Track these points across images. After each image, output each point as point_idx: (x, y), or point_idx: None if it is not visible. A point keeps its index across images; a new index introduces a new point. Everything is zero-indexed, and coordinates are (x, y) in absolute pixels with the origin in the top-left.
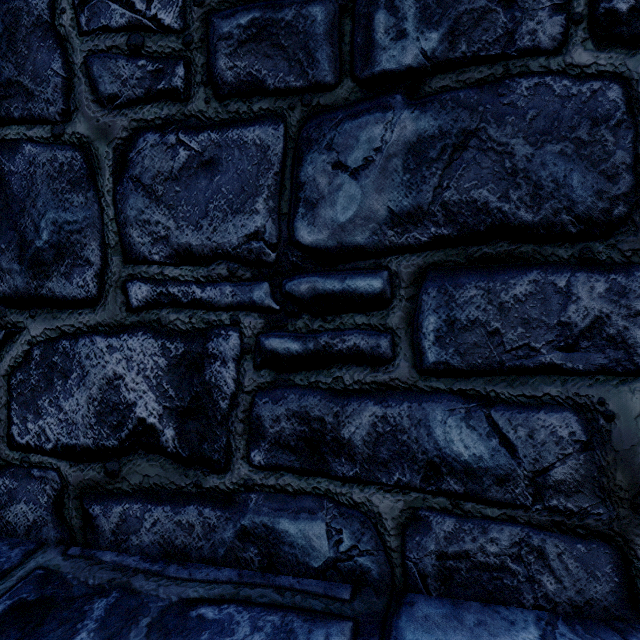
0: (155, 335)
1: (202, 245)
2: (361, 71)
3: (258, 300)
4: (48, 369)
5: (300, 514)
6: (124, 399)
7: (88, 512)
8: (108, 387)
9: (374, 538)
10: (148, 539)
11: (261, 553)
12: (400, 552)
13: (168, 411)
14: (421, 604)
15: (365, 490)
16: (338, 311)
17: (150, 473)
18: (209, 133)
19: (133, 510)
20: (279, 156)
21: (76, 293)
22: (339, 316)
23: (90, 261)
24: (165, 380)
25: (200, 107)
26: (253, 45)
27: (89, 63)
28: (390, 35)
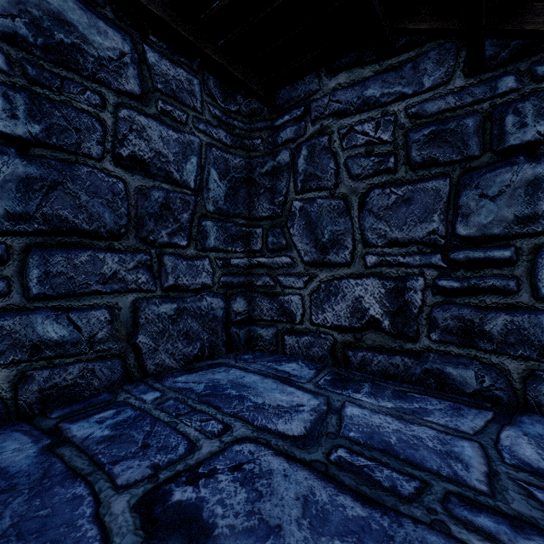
0: (379, 279)
1: (403, 238)
2: (496, 147)
3: (434, 262)
4: (328, 292)
5: (459, 365)
6: (363, 306)
7: (346, 354)
8: (356, 301)
9: (505, 382)
10: (375, 369)
11: (436, 382)
12: (522, 391)
13: (385, 313)
14: (536, 417)
15: (499, 357)
16: (482, 267)
17: (376, 340)
18: (407, 186)
19: (368, 355)
20: (446, 194)
21: (340, 260)
22: (482, 270)
23: (347, 247)
24: (384, 299)
25: (402, 175)
26: (431, 143)
27: (347, 162)
28: (515, 127)
